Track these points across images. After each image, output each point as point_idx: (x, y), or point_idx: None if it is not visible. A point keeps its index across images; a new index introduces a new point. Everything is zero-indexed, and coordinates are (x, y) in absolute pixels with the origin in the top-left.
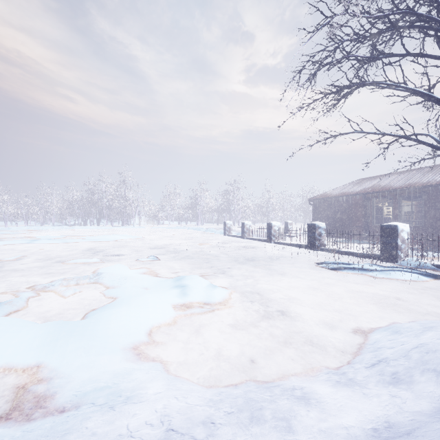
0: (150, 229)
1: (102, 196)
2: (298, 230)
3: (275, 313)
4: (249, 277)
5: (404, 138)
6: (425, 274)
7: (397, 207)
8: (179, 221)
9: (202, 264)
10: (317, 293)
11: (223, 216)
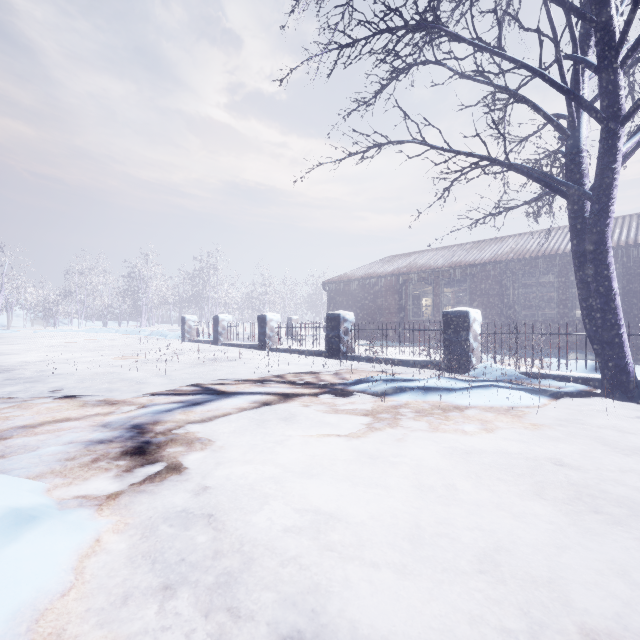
0: (32, 334)
1: None
2: (311, 327)
3: (266, 636)
4: (199, 440)
5: (488, 160)
6: (531, 391)
7: (438, 295)
8: (104, 320)
9: (81, 409)
10: (381, 470)
11: (190, 311)
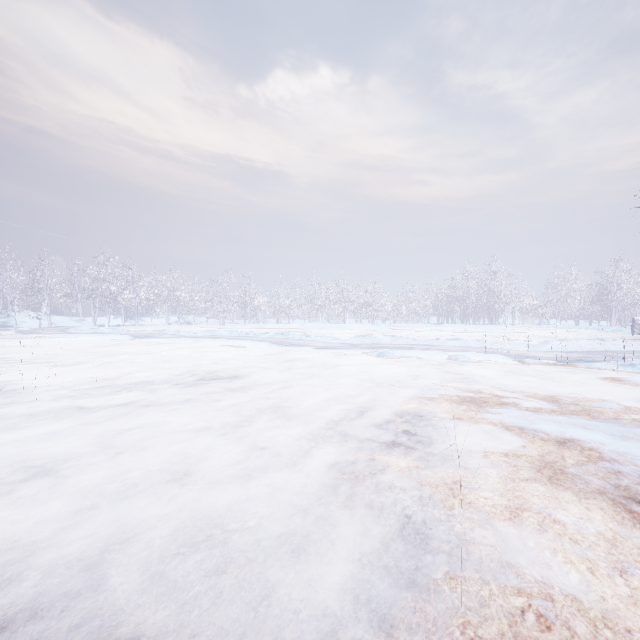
0: (529, 328)
1: (466, 292)
2: None
3: None
4: None
5: None
6: None
7: None
8: (575, 320)
9: None
10: None
11: None
